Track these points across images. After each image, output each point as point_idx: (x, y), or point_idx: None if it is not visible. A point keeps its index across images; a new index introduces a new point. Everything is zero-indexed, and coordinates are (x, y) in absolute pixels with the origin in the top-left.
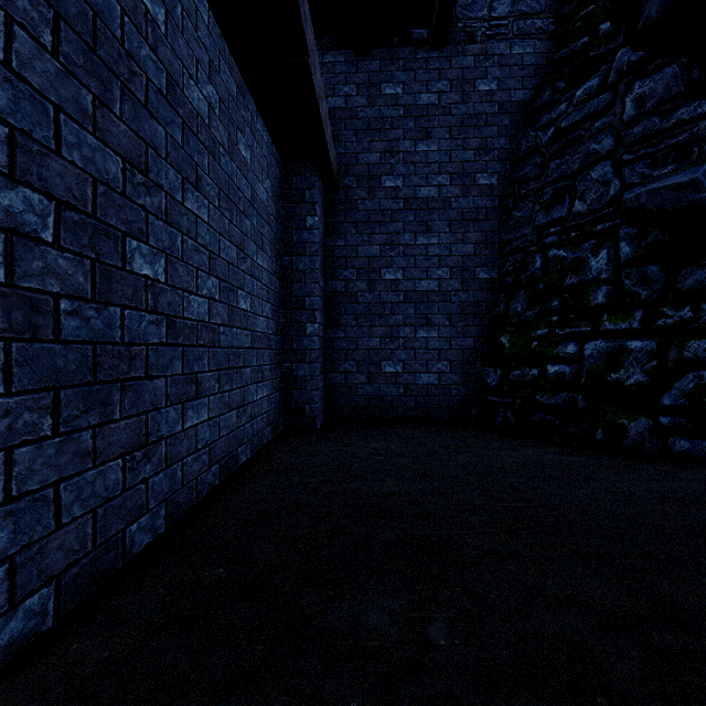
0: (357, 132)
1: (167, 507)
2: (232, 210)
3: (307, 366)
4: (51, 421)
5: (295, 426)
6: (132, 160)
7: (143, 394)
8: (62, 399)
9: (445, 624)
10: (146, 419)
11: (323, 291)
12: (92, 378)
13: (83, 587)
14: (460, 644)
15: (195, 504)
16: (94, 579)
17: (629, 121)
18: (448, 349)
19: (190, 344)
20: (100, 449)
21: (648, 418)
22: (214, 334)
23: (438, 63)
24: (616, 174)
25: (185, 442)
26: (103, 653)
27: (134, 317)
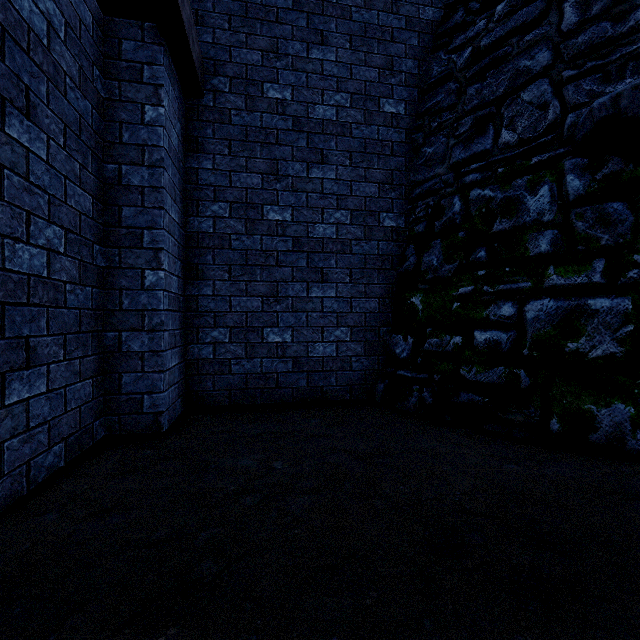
0: (231, 18)
1: None
2: None
3: (145, 336)
4: None
5: (125, 429)
6: None
7: None
8: None
9: None
10: None
11: (180, 228)
12: None
13: None
14: None
15: None
16: None
17: (570, 31)
18: (348, 311)
19: None
20: None
21: (626, 403)
22: None
23: None
24: (555, 94)
25: None
26: None
27: None
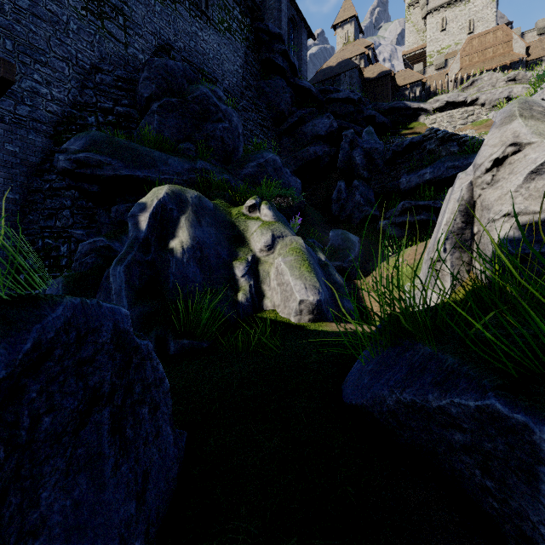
0: None
1: None
2: None
3: None
4: None
5: None
6: None
7: None
8: None
9: None
10: None
11: None
12: None
13: None
14: None
15: None
16: None
17: (77, 198)
18: None
19: None
20: None
21: None
22: None
23: None
24: (72, 217)
25: None
26: None
27: None
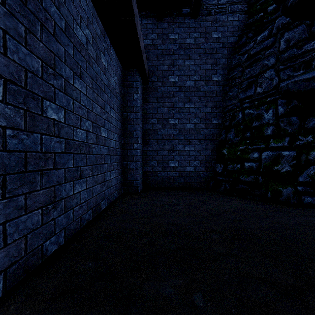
0: (157, 56)
1: (65, 232)
2: (98, 89)
3: (134, 163)
4: (1, 191)
5: (128, 191)
6: (47, 62)
7: (53, 177)
8: (7, 180)
9: (202, 294)
10: (54, 189)
11: (142, 129)
12: (24, 169)
13: (19, 274)
14: (210, 305)
15: (80, 229)
16: (25, 270)
17: (282, 51)
18: (199, 155)
19: (77, 153)
20: (29, 205)
21: (292, 187)
22: (89, 148)
23: (194, 24)
24: (276, 75)
25: (75, 200)
26: (26, 311)
27: (47, 139)
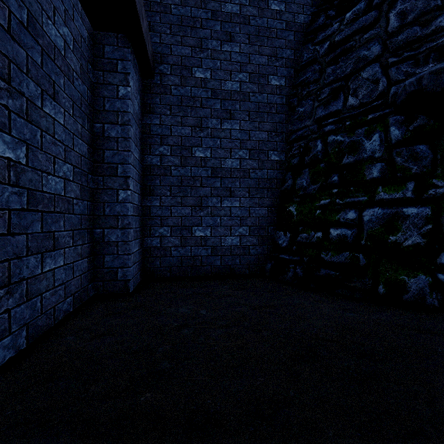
0: (171, 26)
1: None
2: None
3: (119, 232)
4: None
5: (106, 290)
6: None
7: None
8: None
9: None
10: None
11: (139, 163)
12: None
13: None
14: None
15: None
16: None
17: (393, 32)
18: (247, 216)
19: None
20: None
21: (426, 275)
22: None
23: None
24: (383, 74)
25: None
26: None
27: None
